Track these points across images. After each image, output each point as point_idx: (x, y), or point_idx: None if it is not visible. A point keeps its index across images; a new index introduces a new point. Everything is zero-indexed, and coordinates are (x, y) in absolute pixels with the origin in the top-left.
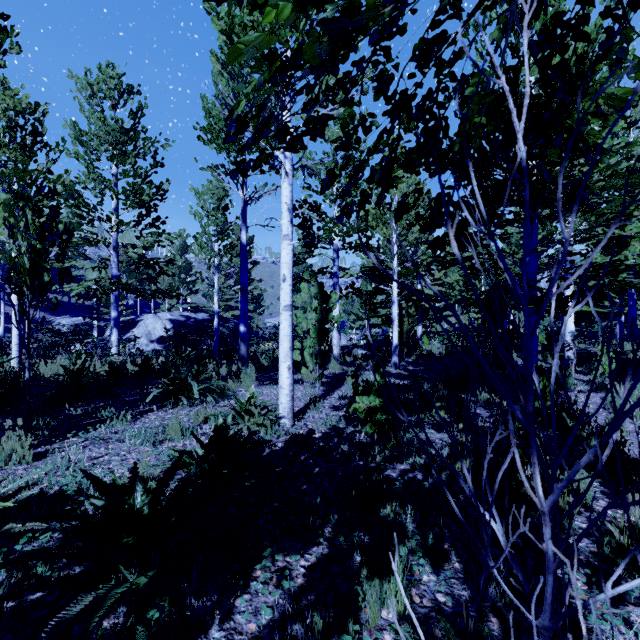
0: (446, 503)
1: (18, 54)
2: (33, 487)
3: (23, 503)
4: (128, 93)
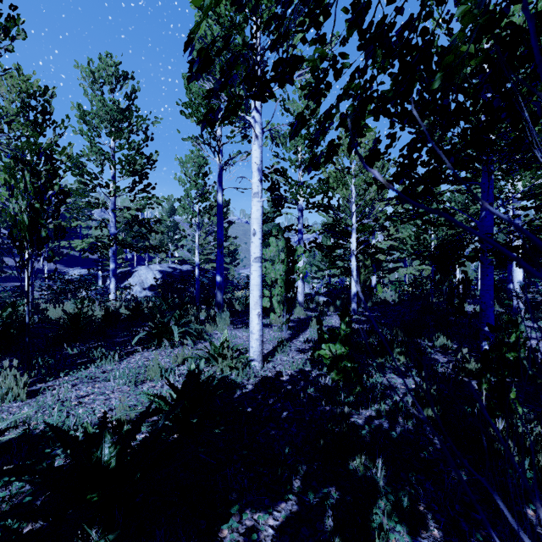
0: (417, 457)
1: (24, 39)
2: (22, 425)
3: (8, 443)
4: (123, 78)
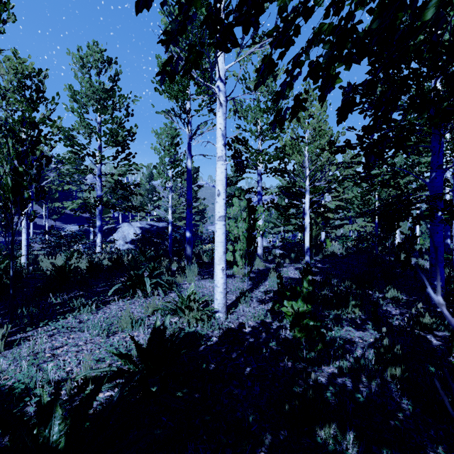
0: (389, 428)
1: (14, 22)
2: None
3: None
4: (108, 63)
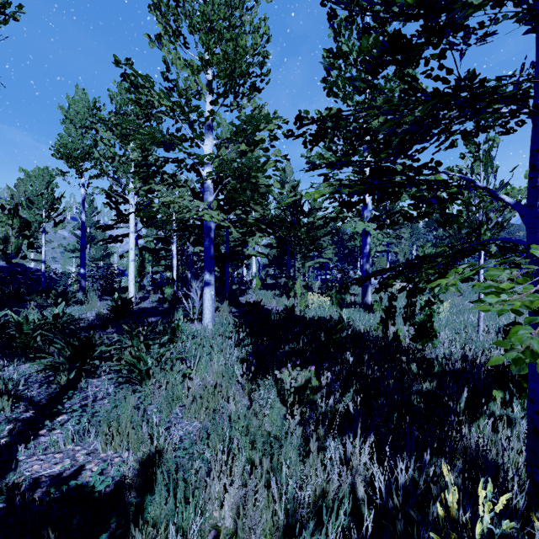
0: None
1: None
2: None
3: None
4: None
